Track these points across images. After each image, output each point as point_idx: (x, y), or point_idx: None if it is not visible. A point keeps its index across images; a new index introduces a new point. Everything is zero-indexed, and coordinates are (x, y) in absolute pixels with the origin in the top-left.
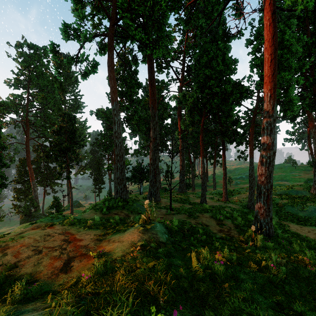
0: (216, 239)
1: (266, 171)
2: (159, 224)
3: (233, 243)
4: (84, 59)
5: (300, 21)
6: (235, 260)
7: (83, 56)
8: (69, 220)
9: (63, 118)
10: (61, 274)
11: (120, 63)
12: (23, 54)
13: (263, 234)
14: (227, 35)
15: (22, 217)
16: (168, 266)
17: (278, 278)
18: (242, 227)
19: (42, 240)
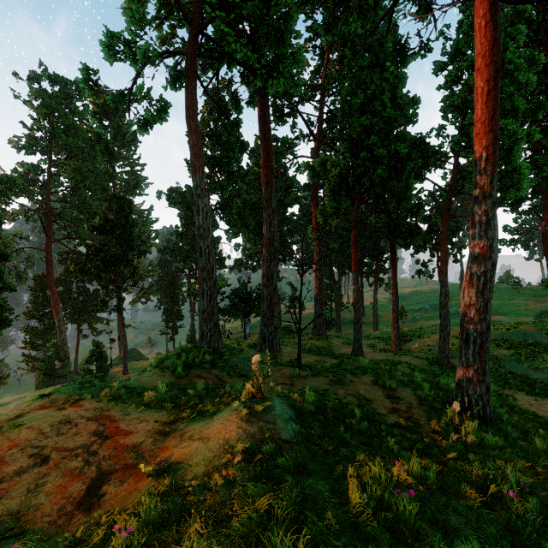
0: (387, 429)
1: (478, 298)
2: (280, 402)
3: (420, 436)
4: (143, 97)
5: (532, 29)
6: (433, 482)
7: (141, 89)
8: (111, 390)
9: (111, 204)
10: (79, 514)
11: (209, 107)
12: (42, 92)
13: (473, 416)
14: (402, 51)
15: (40, 376)
16: (300, 501)
17: (528, 525)
18: (433, 402)
19: (54, 434)
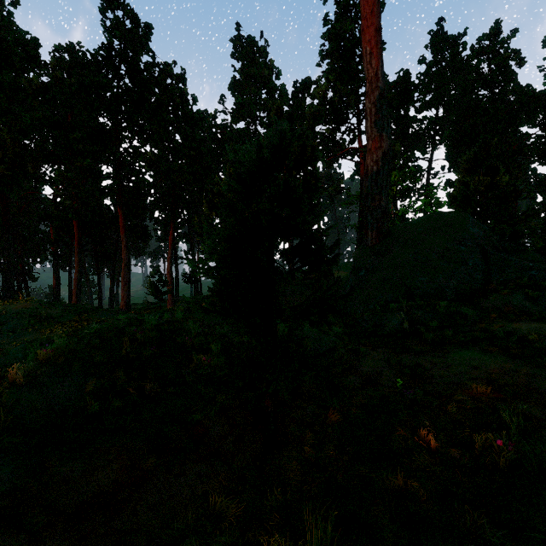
0: None
1: (76, 283)
2: None
3: None
4: None
5: None
6: None
7: None
8: None
9: None
10: None
11: None
12: None
13: None
14: None
15: None
16: None
17: None
18: None
19: None
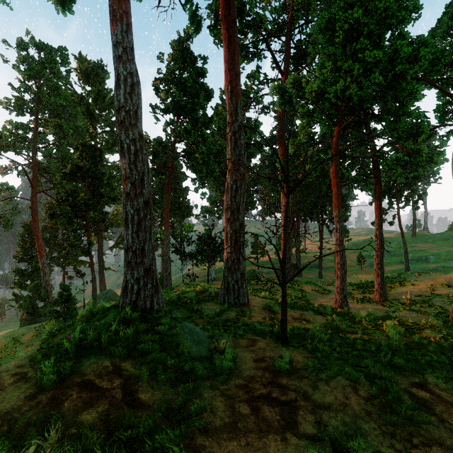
0: None
1: None
2: None
3: None
4: None
5: None
6: None
7: None
8: None
9: (82, 153)
10: None
11: (175, 57)
12: (28, 58)
13: None
14: None
15: (24, 314)
16: None
17: None
18: None
19: None
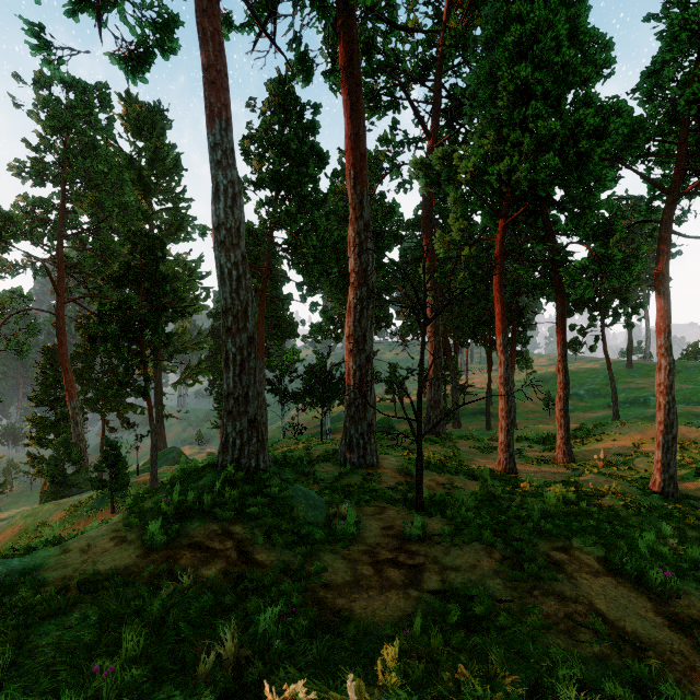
0: None
1: None
2: None
3: None
4: None
5: None
6: None
7: None
8: None
9: (136, 245)
10: None
11: (273, 105)
12: (52, 100)
13: None
14: None
15: (46, 485)
16: None
17: None
18: None
19: None
